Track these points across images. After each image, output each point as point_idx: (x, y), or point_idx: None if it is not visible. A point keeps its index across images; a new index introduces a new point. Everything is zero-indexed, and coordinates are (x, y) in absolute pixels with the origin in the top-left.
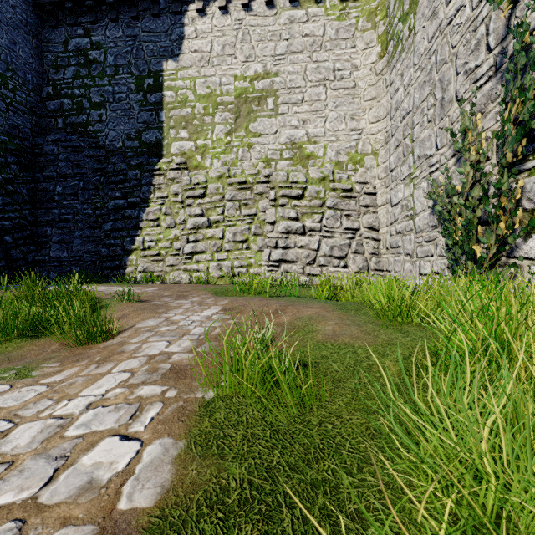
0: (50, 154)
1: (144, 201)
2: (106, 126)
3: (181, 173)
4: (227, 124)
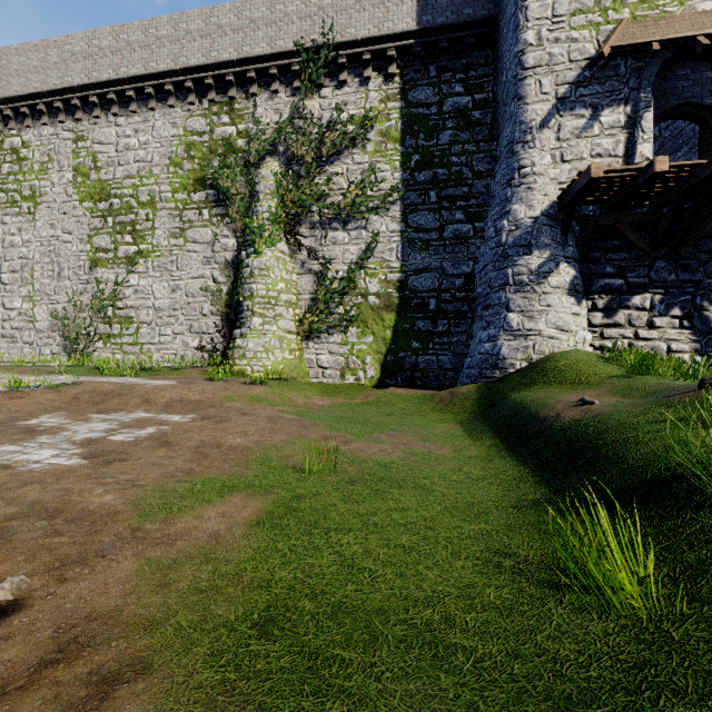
0: None
1: None
2: None
3: None
4: None
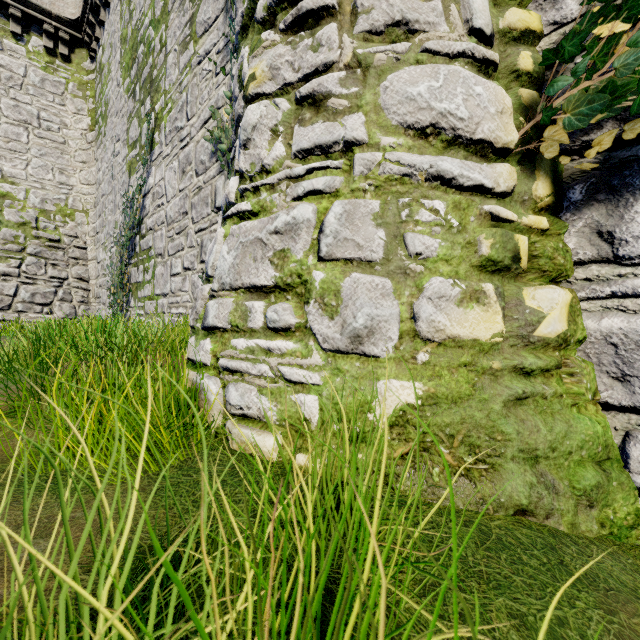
0: None
1: None
2: None
3: None
4: None
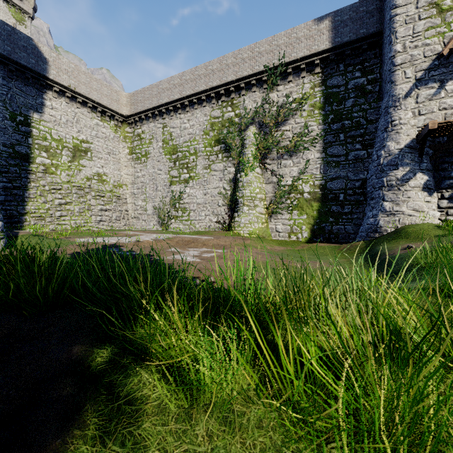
0: None
1: (25, 186)
2: None
3: (45, 175)
4: (69, 157)
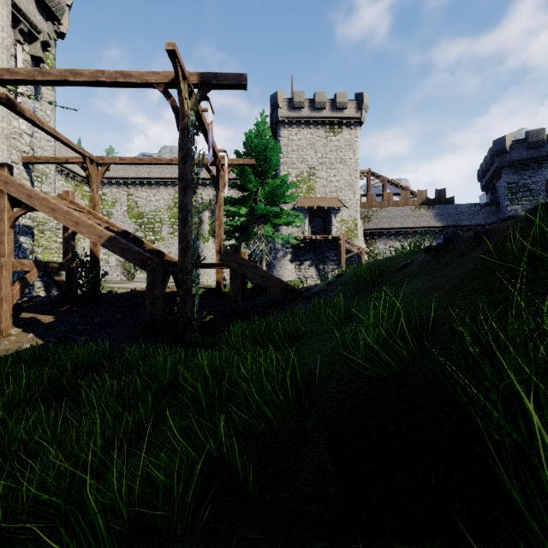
0: None
1: None
2: None
3: None
4: None
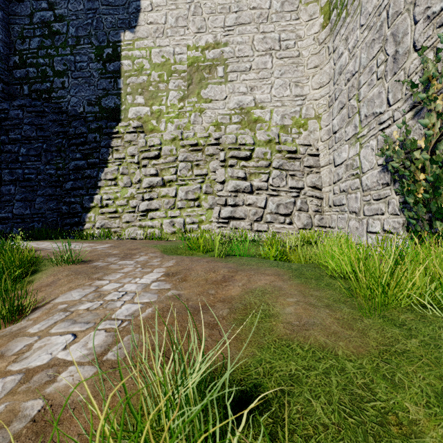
0: (15, 118)
1: (102, 161)
2: (68, 93)
3: (138, 136)
4: (180, 91)
